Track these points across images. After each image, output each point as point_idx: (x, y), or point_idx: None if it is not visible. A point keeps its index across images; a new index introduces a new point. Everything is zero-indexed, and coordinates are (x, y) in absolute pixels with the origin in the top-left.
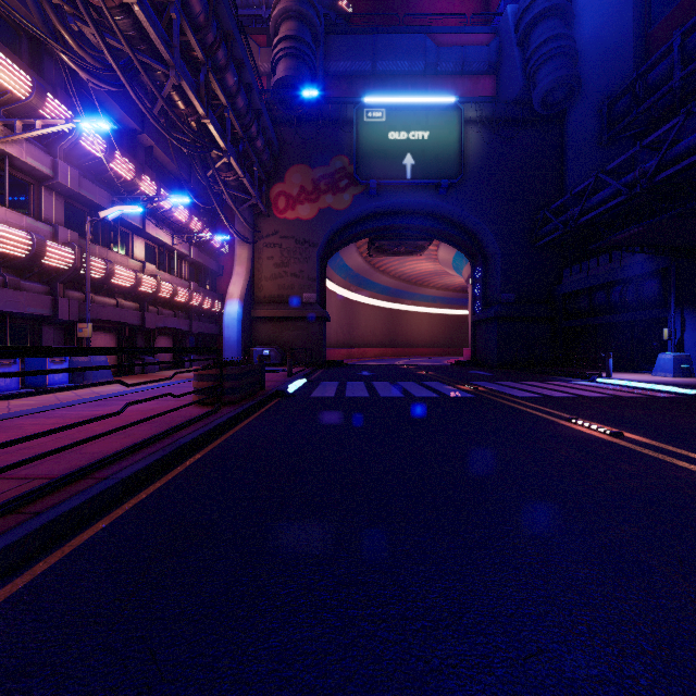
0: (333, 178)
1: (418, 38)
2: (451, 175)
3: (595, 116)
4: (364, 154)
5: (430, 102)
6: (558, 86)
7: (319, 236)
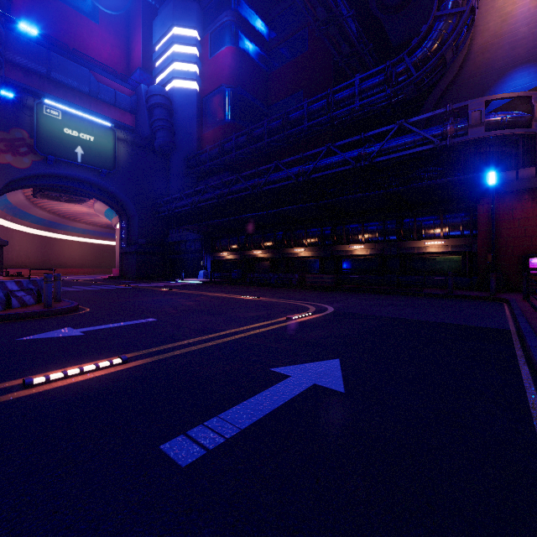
0: (13, 143)
1: (84, 71)
2: (109, 168)
3: (183, 161)
4: (44, 136)
5: (95, 120)
6: (166, 144)
7: None
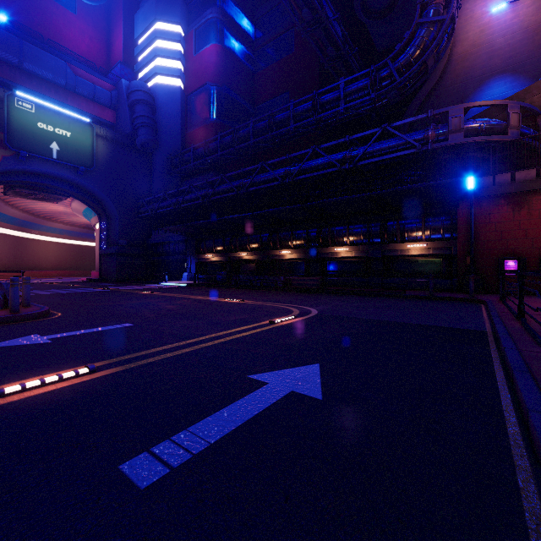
0: None
1: (60, 63)
2: (87, 165)
3: (166, 160)
4: (15, 130)
5: (72, 115)
6: (149, 142)
7: None
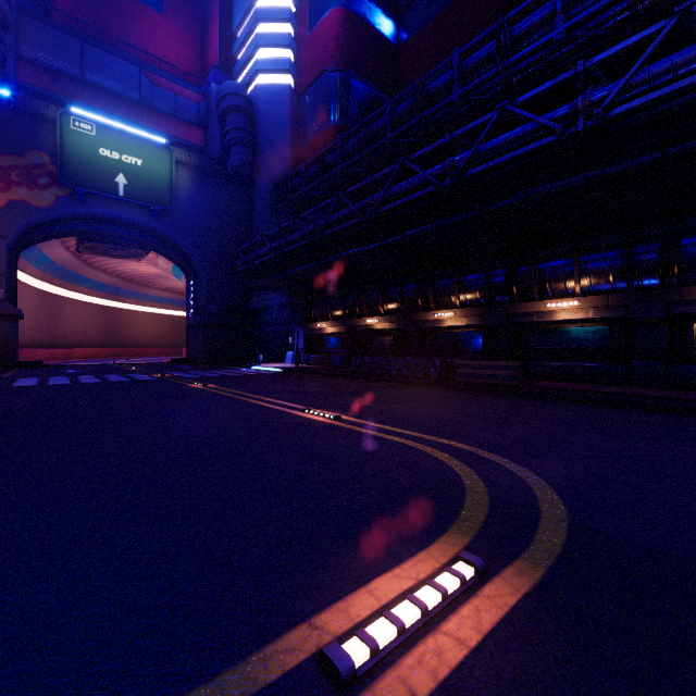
0: (29, 172)
1: (132, 69)
2: (164, 203)
3: (270, 191)
4: (71, 160)
5: (143, 135)
6: (244, 164)
7: (9, 229)
